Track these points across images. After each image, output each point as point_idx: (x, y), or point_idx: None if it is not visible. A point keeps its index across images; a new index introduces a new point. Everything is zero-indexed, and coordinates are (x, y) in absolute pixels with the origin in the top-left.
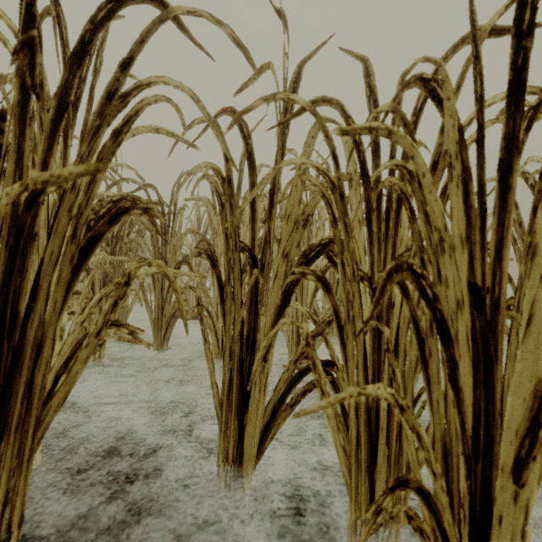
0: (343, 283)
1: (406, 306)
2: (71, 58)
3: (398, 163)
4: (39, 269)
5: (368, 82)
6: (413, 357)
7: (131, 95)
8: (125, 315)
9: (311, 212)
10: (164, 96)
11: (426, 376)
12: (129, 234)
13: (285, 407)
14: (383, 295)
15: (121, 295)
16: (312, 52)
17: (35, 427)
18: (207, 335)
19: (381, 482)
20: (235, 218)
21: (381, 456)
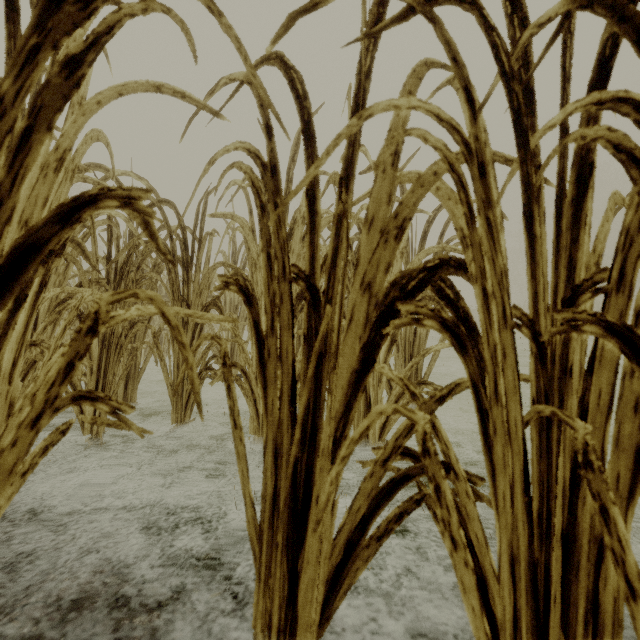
0: (487, 330)
1: None
2: None
3: (605, 96)
4: None
5: None
6: (625, 473)
7: None
8: (137, 375)
9: (409, 214)
10: (160, 4)
11: None
12: (139, 267)
13: (368, 541)
14: None
15: (79, 352)
16: None
17: None
18: (238, 416)
19: None
20: (282, 228)
21: None
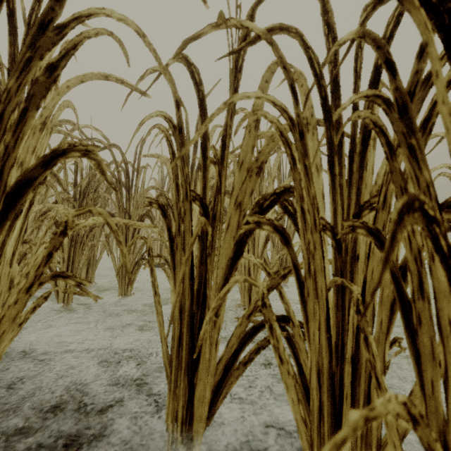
0: (303, 233)
1: None
2: None
3: (369, 93)
4: None
5: (326, 20)
6: (385, 318)
7: (69, 27)
8: (95, 263)
9: (265, 159)
10: (106, 29)
11: (414, 348)
12: (96, 190)
13: (238, 365)
14: (391, 247)
15: (56, 246)
16: None
17: None
18: (157, 288)
19: None
20: (185, 167)
21: None
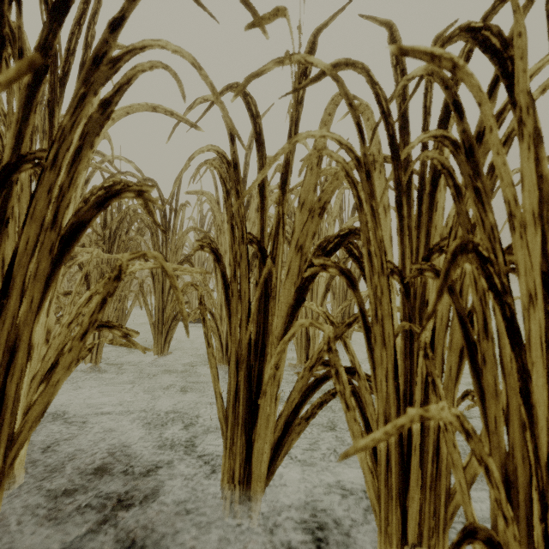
0: (370, 277)
1: (451, 302)
2: (52, 14)
3: (437, 134)
4: (12, 260)
5: None
6: (454, 364)
7: (123, 60)
8: (124, 318)
9: (328, 198)
10: (161, 62)
11: (479, 388)
12: (127, 231)
13: (300, 421)
14: (446, 282)
15: (110, 291)
16: (329, 19)
17: (8, 446)
18: (211, 339)
19: (414, 510)
20: (241, 207)
21: (414, 479)
